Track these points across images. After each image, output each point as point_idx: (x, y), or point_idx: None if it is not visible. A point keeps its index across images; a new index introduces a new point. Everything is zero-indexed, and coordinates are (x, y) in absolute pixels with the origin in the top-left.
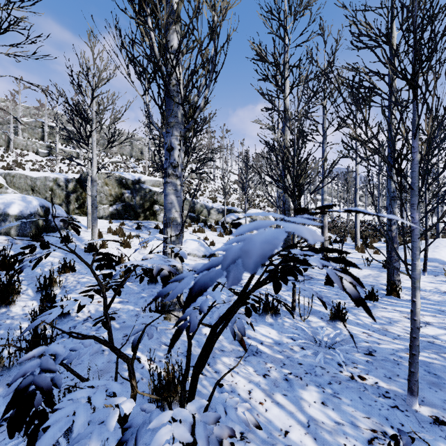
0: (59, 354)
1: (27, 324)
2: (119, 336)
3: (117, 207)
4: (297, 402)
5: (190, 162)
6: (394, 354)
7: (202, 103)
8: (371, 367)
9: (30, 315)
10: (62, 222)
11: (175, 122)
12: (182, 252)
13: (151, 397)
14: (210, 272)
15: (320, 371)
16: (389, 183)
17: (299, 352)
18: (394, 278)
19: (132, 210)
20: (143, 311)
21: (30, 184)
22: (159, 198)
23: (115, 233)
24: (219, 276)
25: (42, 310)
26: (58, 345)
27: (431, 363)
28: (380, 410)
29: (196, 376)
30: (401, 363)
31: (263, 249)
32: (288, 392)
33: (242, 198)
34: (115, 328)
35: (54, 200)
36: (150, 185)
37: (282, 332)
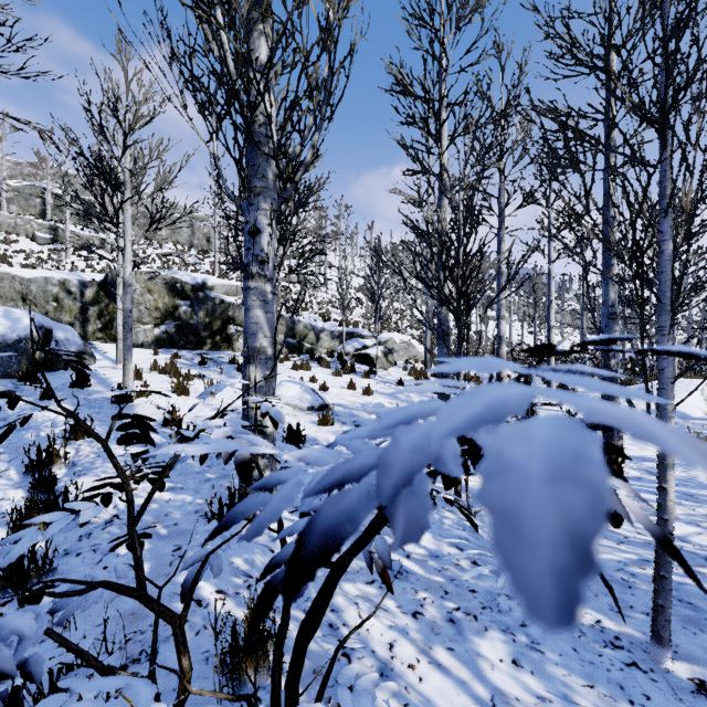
0: (24, 635)
1: (4, 532)
2: (167, 549)
3: (167, 328)
4: (472, 662)
5: (288, 256)
6: (622, 569)
7: (308, 156)
8: (588, 594)
9: (9, 516)
10: (74, 353)
11: (263, 188)
12: (276, 411)
13: (217, 697)
14: (344, 493)
15: (507, 604)
16: (605, 292)
17: (470, 571)
18: (614, 442)
19: (193, 333)
20: (209, 505)
21: (19, 289)
22: (236, 313)
23: (163, 370)
24: (367, 507)
25: (31, 507)
26: (23, 613)
27: (682, 584)
28: (610, 672)
29: (302, 649)
30: (634, 585)
31: (562, 505)
32: (456, 644)
33: (371, 314)
34: (160, 536)
35: (61, 316)
36: (223, 293)
37: (441, 536)
